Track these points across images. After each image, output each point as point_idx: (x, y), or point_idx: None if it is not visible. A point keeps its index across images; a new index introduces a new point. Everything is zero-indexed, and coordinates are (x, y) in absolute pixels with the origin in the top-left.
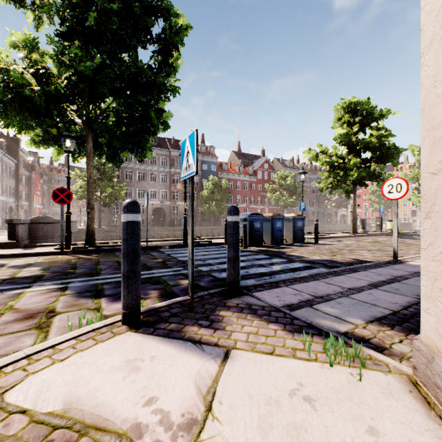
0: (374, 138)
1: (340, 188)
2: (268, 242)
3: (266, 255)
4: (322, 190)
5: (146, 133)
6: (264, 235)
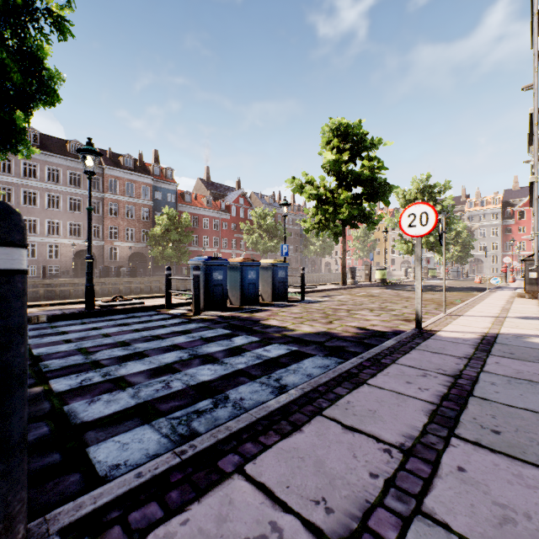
0: (367, 169)
1: (328, 229)
2: (237, 301)
3: (226, 329)
4: (308, 231)
5: (2, 101)
6: (231, 291)
